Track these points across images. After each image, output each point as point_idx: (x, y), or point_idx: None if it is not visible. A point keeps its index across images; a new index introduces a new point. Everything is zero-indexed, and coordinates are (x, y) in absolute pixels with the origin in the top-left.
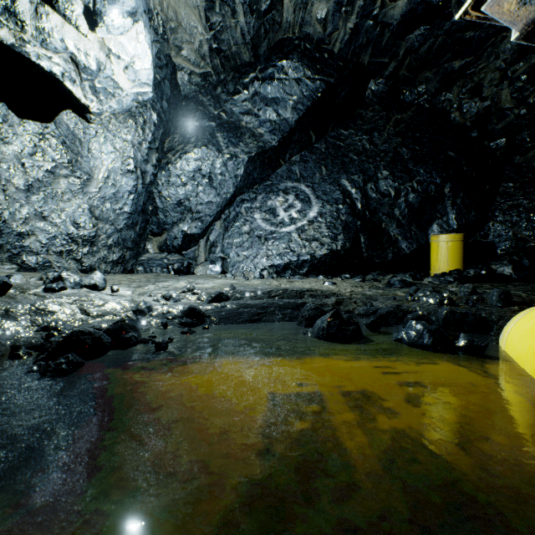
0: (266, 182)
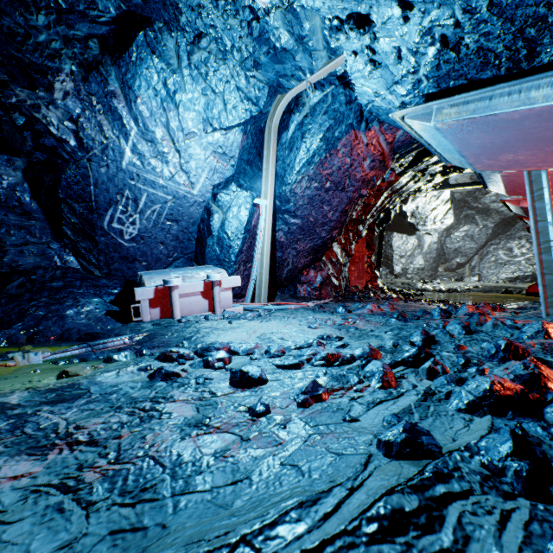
0: (506, 233)
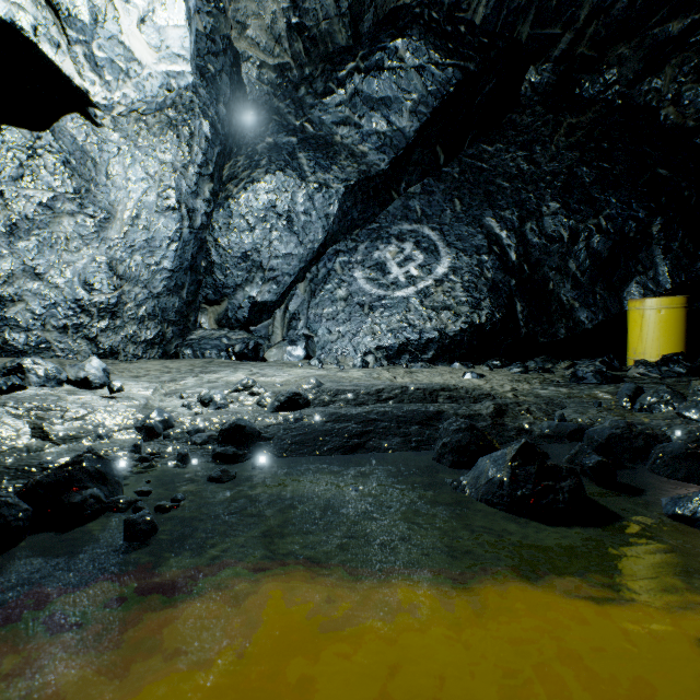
0: (371, 225)
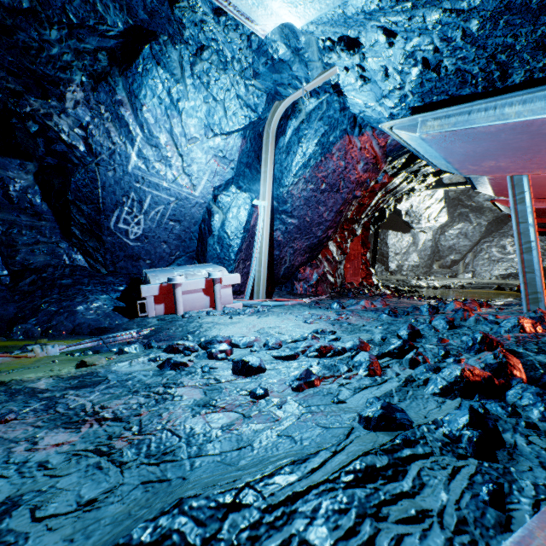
0: (500, 231)
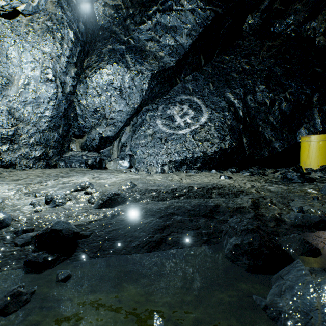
0: (165, 96)
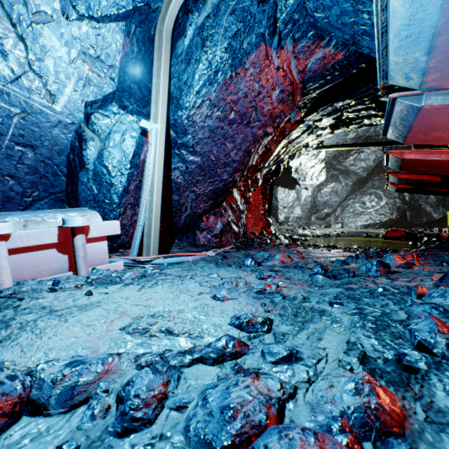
0: (361, 190)
